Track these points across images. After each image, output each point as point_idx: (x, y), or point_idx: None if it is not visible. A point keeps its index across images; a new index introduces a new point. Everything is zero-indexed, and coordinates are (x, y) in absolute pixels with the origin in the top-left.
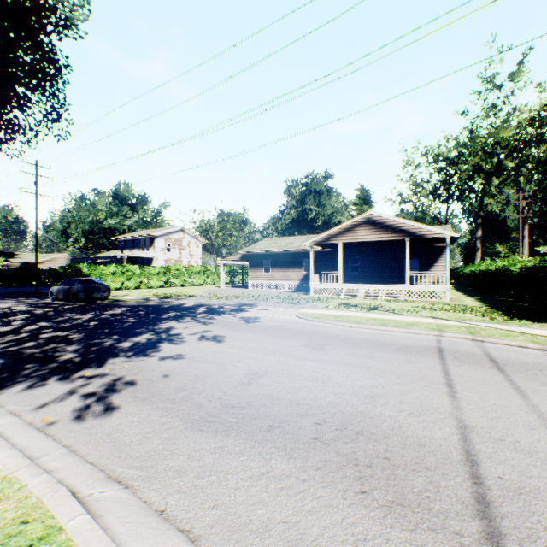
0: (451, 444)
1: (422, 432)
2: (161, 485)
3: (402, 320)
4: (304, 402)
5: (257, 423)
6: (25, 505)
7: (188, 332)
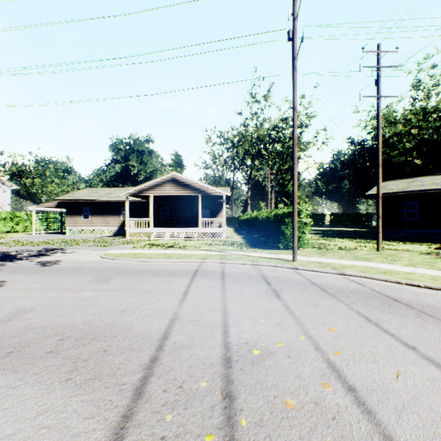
0: (160, 330)
1: (145, 327)
2: None
3: (185, 253)
4: (60, 325)
5: None
6: None
7: None
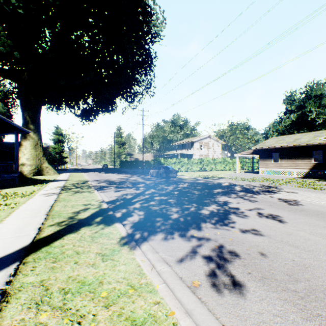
0: None
1: None
2: None
3: None
4: None
5: None
6: None
7: (242, 207)
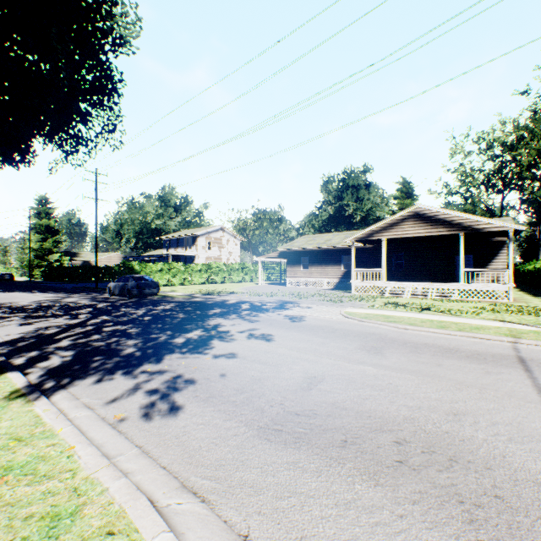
0: None
1: (534, 465)
2: (238, 503)
3: (463, 322)
4: (375, 414)
5: (328, 436)
6: (108, 512)
7: (236, 329)
